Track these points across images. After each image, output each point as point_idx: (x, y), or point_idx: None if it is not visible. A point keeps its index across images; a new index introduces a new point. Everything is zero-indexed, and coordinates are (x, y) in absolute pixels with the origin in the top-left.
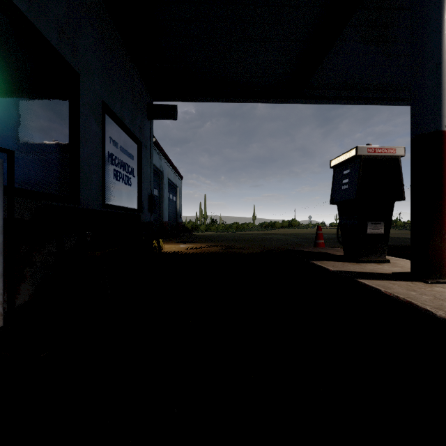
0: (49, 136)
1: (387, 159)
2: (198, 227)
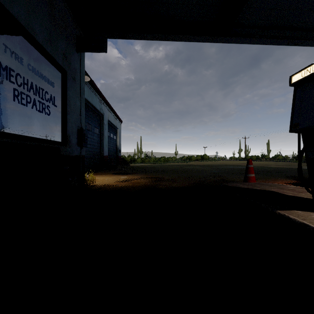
0: None
1: None
2: (136, 160)
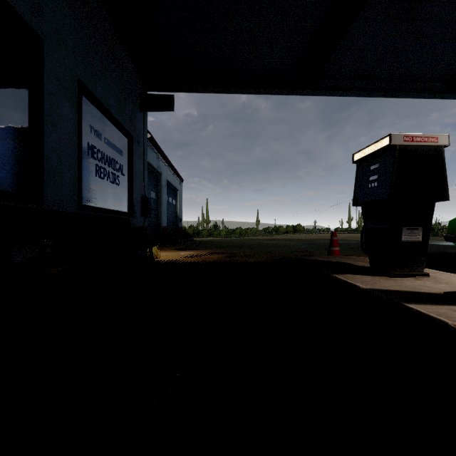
0: None
1: (428, 150)
2: (200, 232)
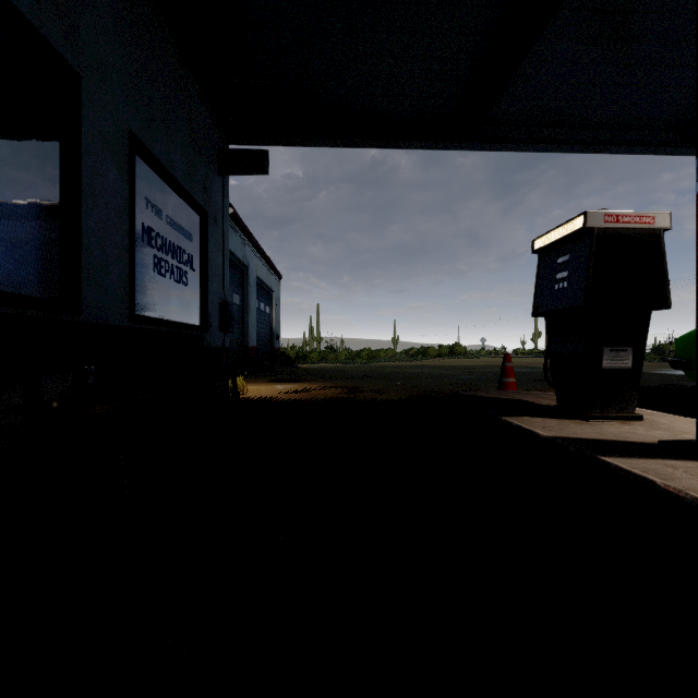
0: (16, 184)
1: (640, 235)
2: (307, 356)
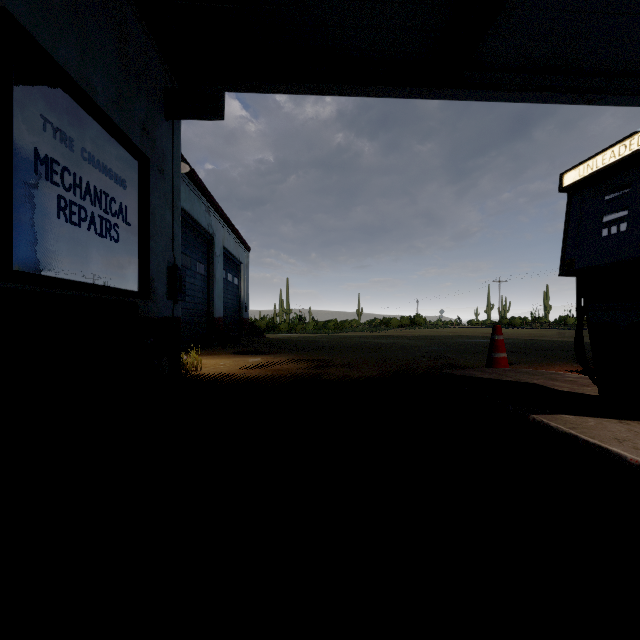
0: None
1: None
2: (277, 326)
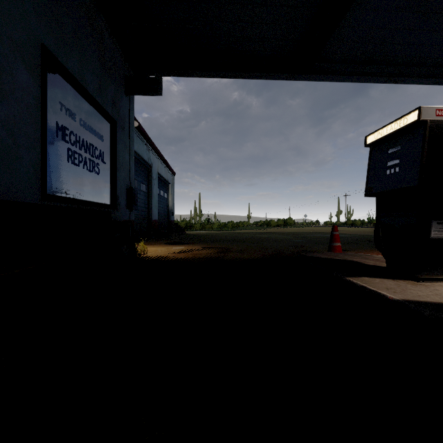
0: None
1: None
2: (193, 226)
